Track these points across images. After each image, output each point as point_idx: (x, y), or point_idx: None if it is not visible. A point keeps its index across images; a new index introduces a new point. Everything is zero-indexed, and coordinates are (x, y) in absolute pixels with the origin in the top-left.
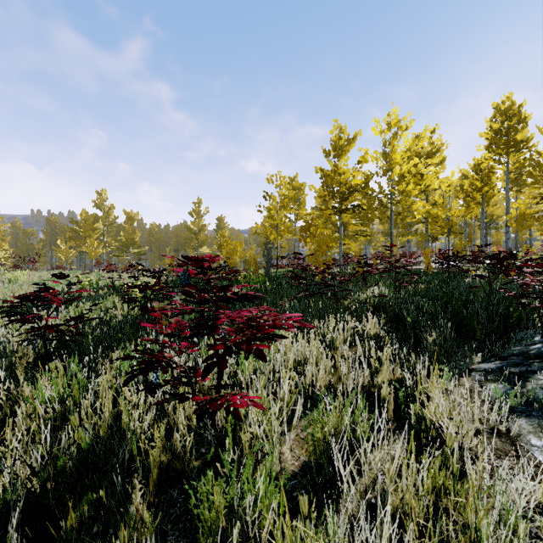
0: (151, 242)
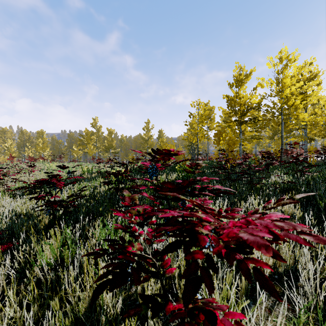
0: (121, 146)
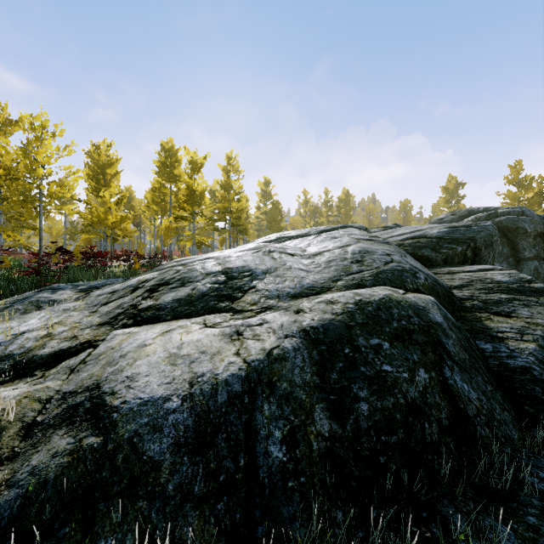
0: None
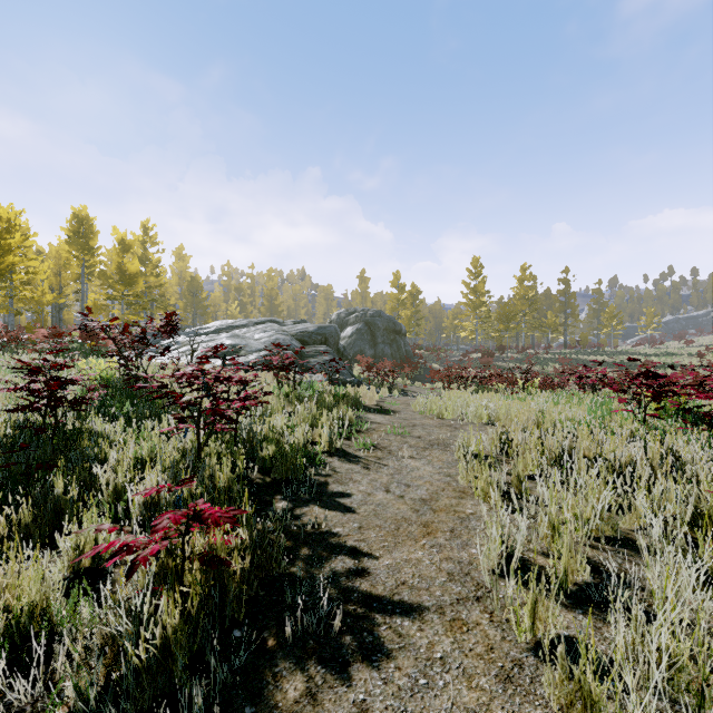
0: None
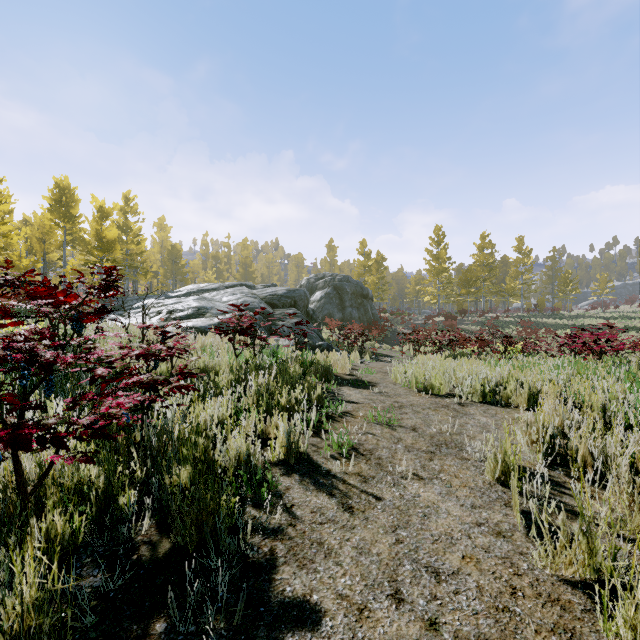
0: None
